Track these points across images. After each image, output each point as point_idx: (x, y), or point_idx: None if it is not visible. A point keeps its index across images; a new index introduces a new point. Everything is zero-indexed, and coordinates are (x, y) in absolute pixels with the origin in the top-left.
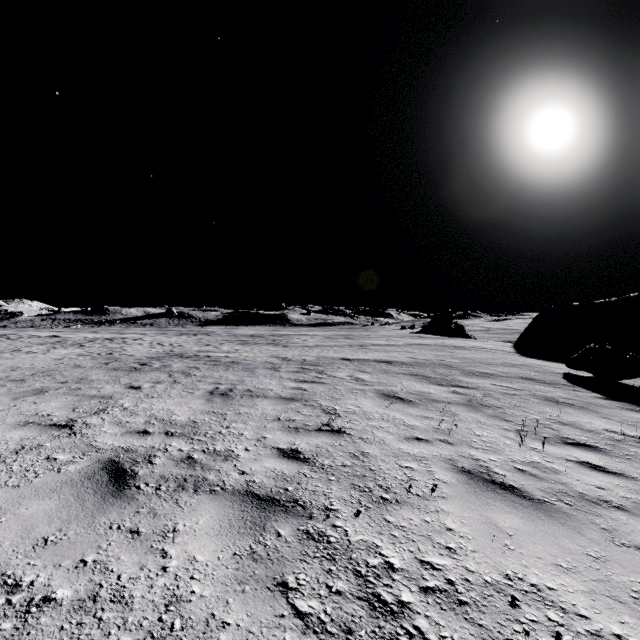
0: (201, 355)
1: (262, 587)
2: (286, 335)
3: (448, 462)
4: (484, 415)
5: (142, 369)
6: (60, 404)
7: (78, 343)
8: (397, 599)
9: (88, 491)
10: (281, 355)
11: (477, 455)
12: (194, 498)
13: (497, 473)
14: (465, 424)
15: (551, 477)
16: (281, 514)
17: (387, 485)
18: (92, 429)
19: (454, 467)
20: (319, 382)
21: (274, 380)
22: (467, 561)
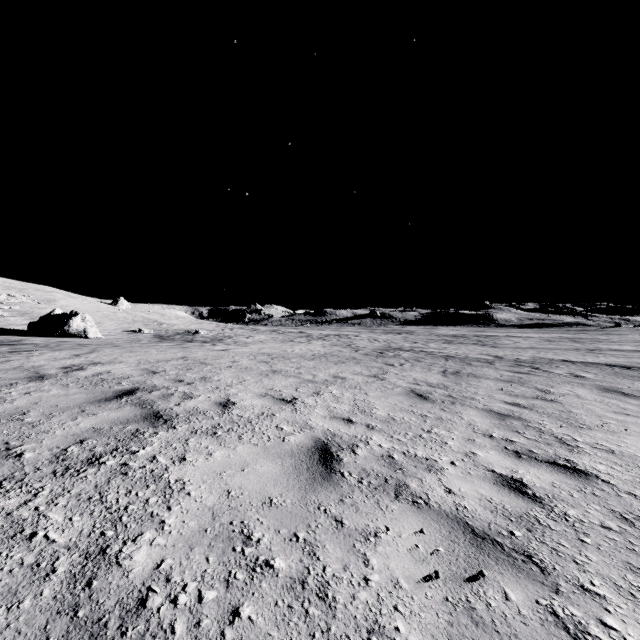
0: (416, 350)
1: (507, 430)
2: (492, 336)
3: None
4: None
5: (383, 356)
6: (360, 368)
7: (320, 337)
8: (576, 445)
9: (412, 397)
10: (491, 354)
11: None
12: (463, 407)
13: None
14: None
15: None
16: (512, 419)
17: (585, 423)
18: (390, 379)
19: None
20: (534, 374)
21: (491, 370)
22: (628, 449)
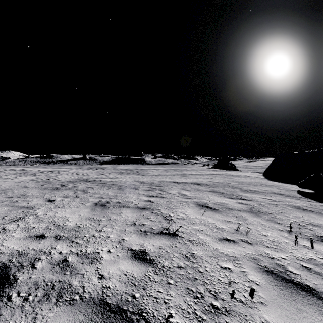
0: (97, 180)
1: None
2: (144, 169)
3: (253, 262)
4: (263, 219)
5: (60, 188)
6: None
7: (34, 173)
8: None
9: None
10: (140, 180)
11: (271, 254)
12: (52, 311)
13: (292, 272)
14: (254, 226)
15: None
16: None
17: (214, 290)
18: (5, 234)
19: (259, 267)
20: (161, 197)
21: (134, 195)
22: None
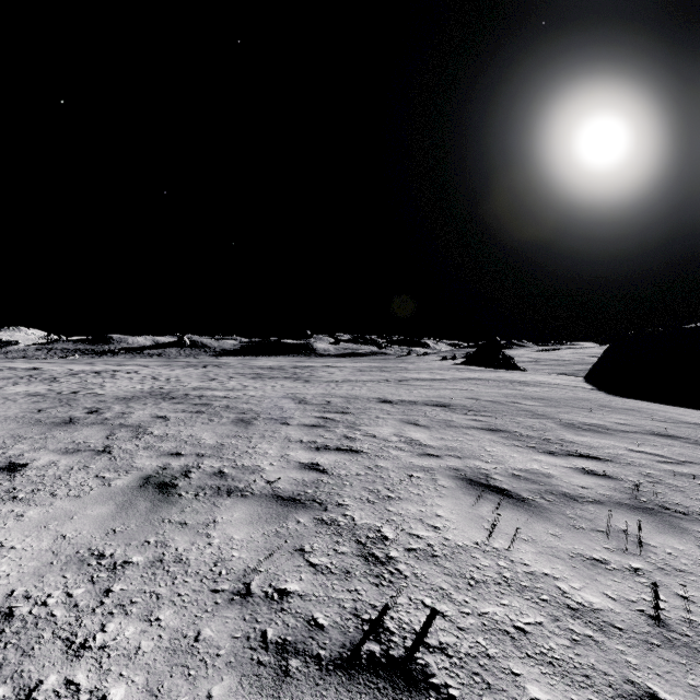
0: (193, 394)
1: None
2: (310, 367)
3: None
4: None
5: (79, 421)
6: None
7: (53, 377)
8: None
9: None
10: (298, 394)
11: None
12: None
13: None
14: (699, 588)
15: None
16: None
17: None
18: None
19: None
20: (349, 450)
21: (274, 445)
22: None
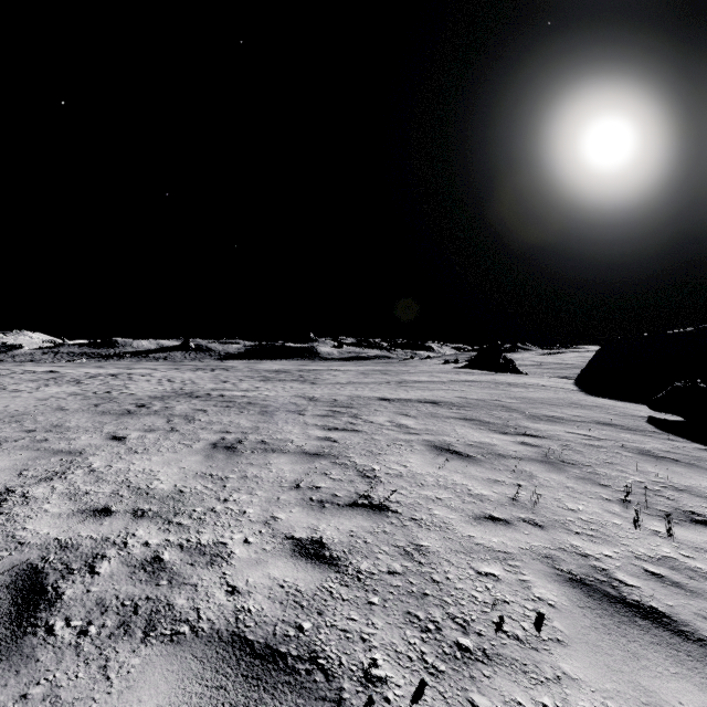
0: (214, 394)
1: None
2: (315, 370)
3: (546, 562)
4: (570, 477)
5: (137, 412)
6: (7, 464)
7: (76, 380)
8: None
9: None
10: (308, 394)
11: (583, 547)
12: (138, 655)
13: (624, 582)
14: (549, 491)
15: (705, 588)
16: (286, 695)
17: (463, 615)
18: (29, 506)
19: (557, 572)
20: (353, 430)
21: (296, 427)
22: None
